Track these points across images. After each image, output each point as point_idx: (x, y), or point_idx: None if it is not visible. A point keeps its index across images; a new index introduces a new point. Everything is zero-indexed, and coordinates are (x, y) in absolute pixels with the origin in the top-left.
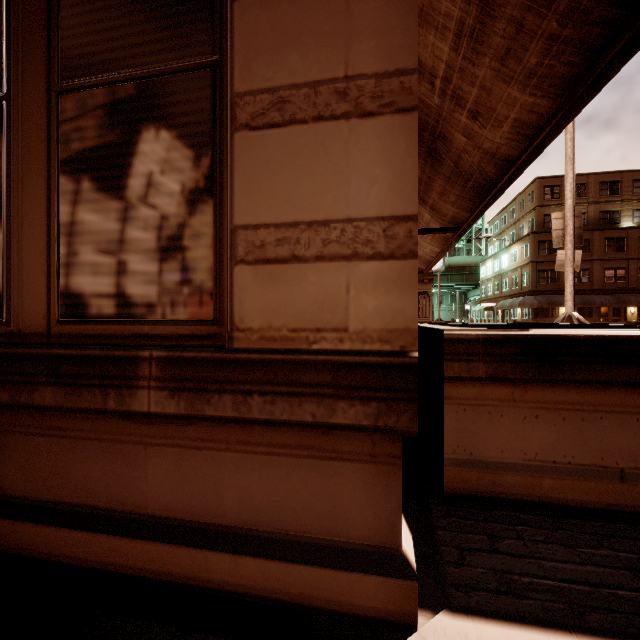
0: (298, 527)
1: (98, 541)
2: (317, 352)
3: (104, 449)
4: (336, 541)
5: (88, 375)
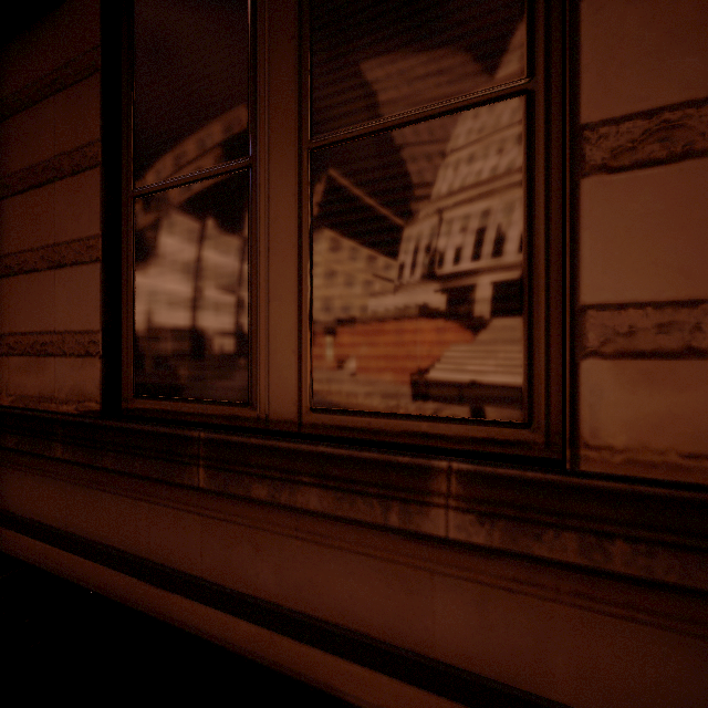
0: None
1: (376, 681)
2: None
3: (375, 568)
4: None
5: (363, 481)
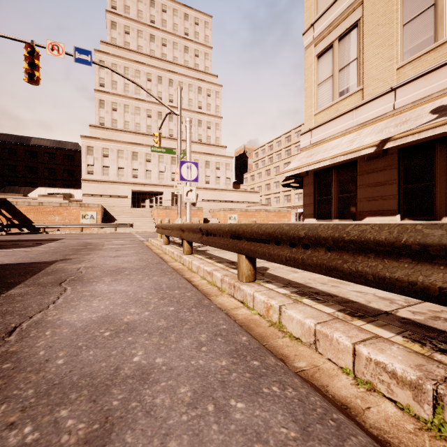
0: None
1: None
2: None
3: None
4: None
5: None
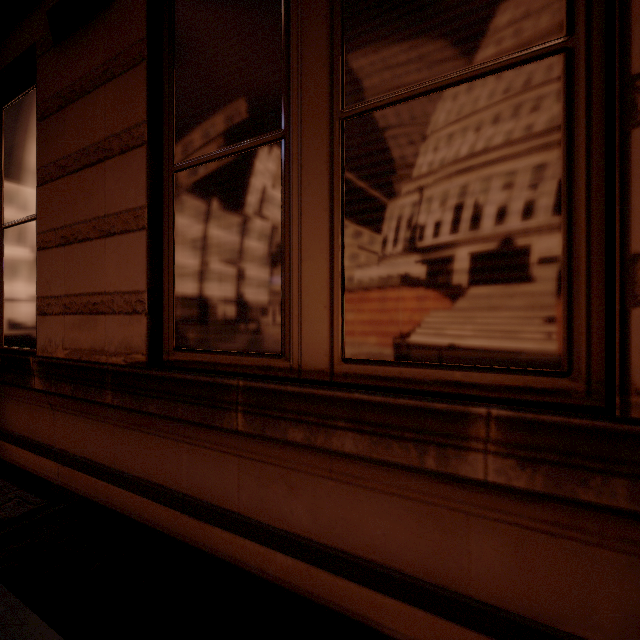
0: None
1: (412, 614)
2: None
3: (409, 508)
4: None
5: (398, 426)
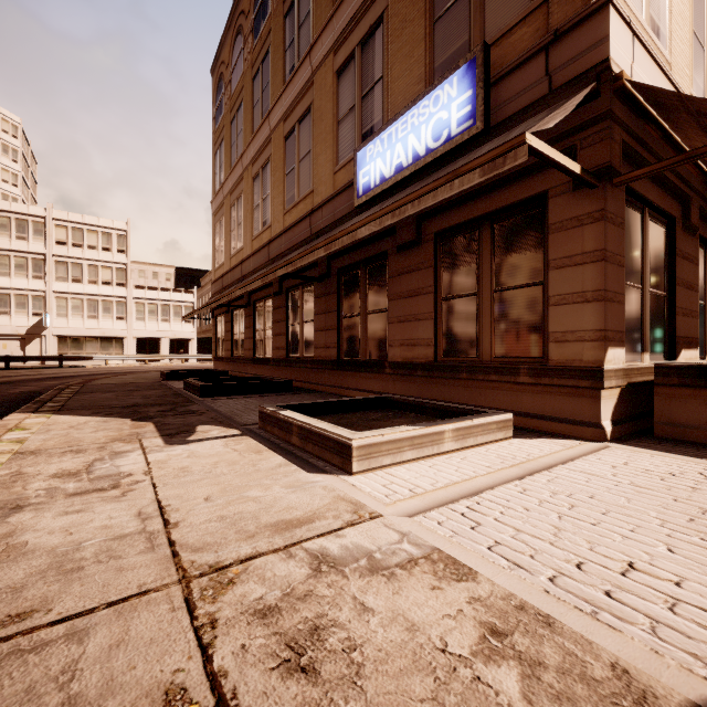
0: (568, 416)
1: None
2: (573, 367)
3: (509, 393)
4: (580, 420)
5: (505, 372)
